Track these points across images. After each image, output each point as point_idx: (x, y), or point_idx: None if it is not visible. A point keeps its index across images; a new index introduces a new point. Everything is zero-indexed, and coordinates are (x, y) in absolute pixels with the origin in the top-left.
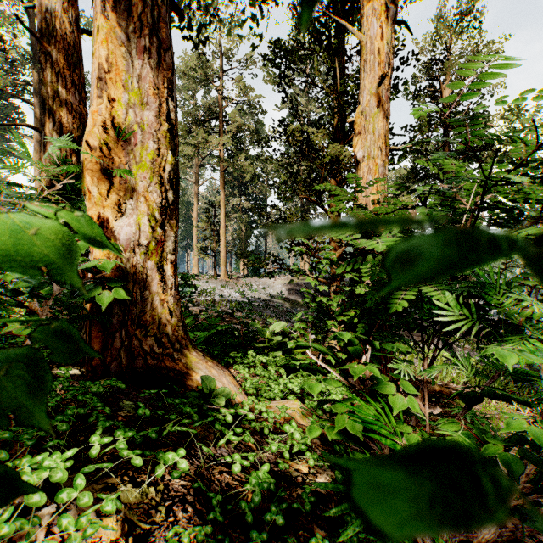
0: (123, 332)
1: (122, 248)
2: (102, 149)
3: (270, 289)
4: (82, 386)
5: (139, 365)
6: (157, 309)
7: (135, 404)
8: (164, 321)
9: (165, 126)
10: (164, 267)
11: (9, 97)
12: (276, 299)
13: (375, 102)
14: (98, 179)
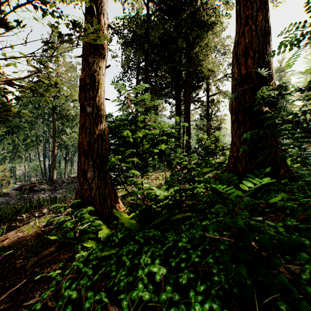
0: None
1: None
2: None
3: None
4: None
5: None
6: None
7: None
8: None
9: None
10: None
11: None
12: None
13: None
14: None
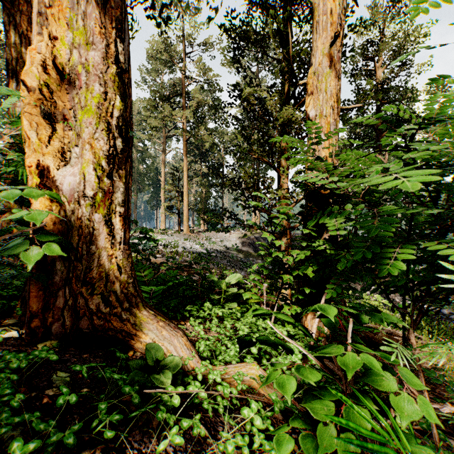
0: (67, 290)
1: (65, 199)
2: (42, 91)
3: (226, 242)
4: (2, 360)
5: (85, 325)
6: (104, 265)
7: (70, 376)
8: (111, 278)
9: (113, 69)
10: (112, 220)
11: (5, 79)
12: (231, 250)
13: (327, 62)
14: (38, 123)
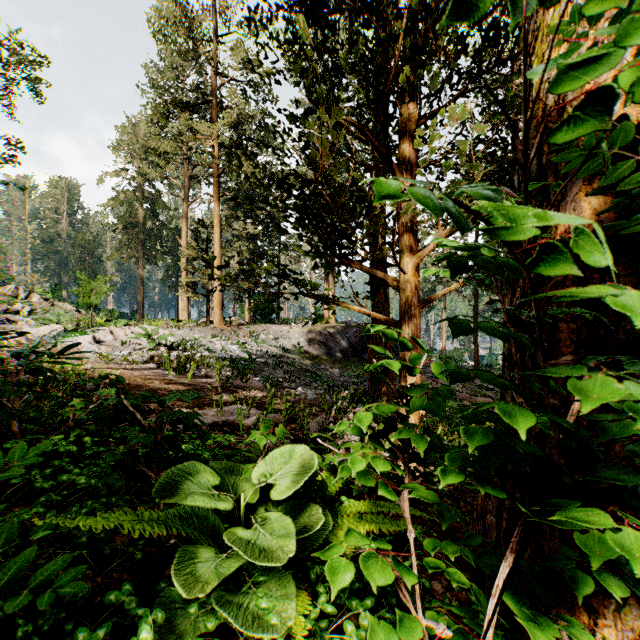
0: None
1: None
2: None
3: (283, 340)
4: None
5: None
6: None
7: None
8: None
9: None
10: None
11: None
12: (291, 353)
13: None
14: None
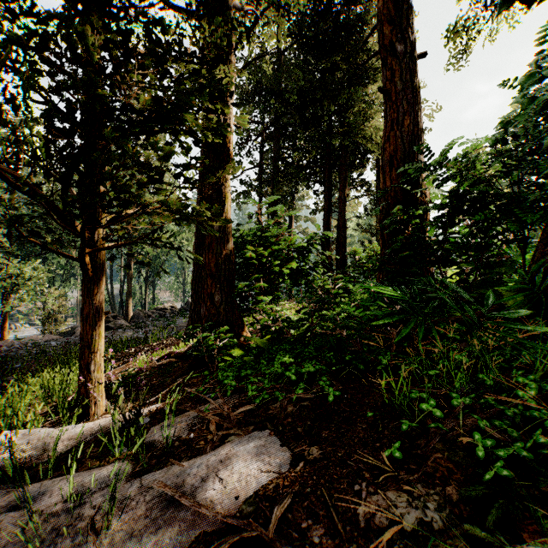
0: None
1: None
2: None
3: None
4: None
5: None
6: None
7: None
8: None
9: None
10: None
11: None
12: None
13: None
14: None
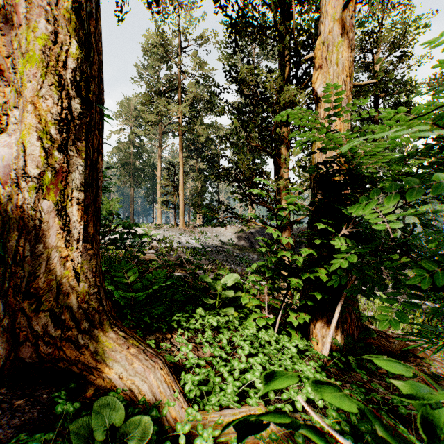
0: (1, 305)
1: None
2: None
3: (222, 237)
4: None
5: (27, 354)
6: (55, 270)
7: None
8: (65, 288)
9: (68, 3)
10: (67, 210)
11: None
12: (227, 245)
13: (339, 29)
14: None
